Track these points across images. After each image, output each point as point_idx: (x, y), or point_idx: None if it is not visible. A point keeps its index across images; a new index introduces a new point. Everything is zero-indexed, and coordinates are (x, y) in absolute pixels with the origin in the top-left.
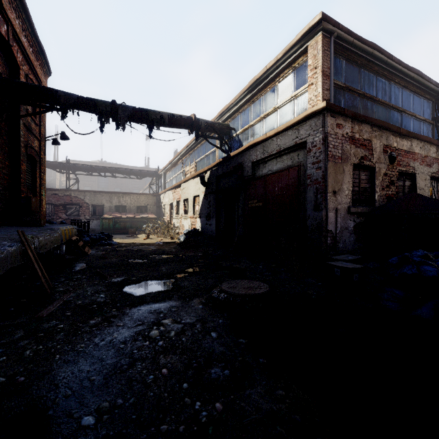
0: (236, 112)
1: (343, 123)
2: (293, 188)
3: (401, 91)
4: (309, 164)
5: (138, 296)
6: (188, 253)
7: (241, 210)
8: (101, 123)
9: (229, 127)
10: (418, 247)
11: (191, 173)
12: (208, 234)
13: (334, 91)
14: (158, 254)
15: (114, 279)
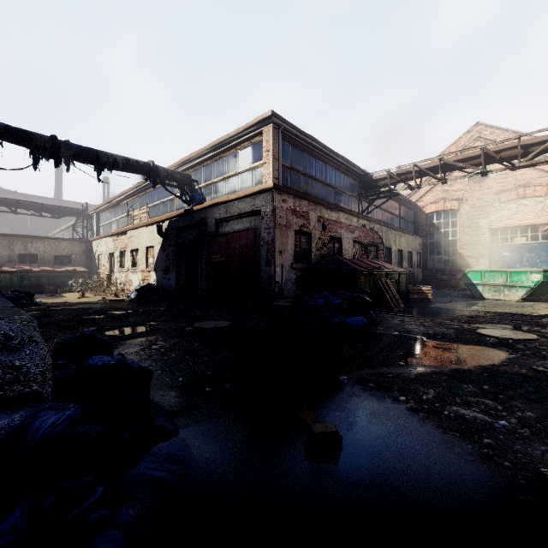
0: (199, 164)
1: (288, 199)
2: (251, 247)
3: (335, 172)
4: (263, 229)
5: (125, 335)
6: (149, 308)
7: (205, 264)
8: (34, 159)
9: (191, 179)
10: (333, 292)
11: (141, 219)
12: (167, 289)
13: (283, 170)
14: (113, 310)
15: (86, 329)
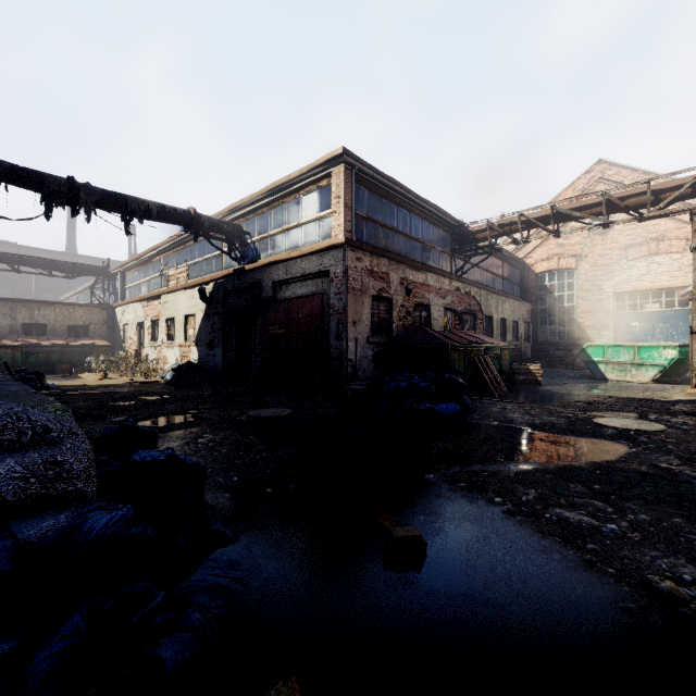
0: (252, 212)
1: (363, 257)
2: (317, 316)
3: (421, 222)
4: (332, 294)
5: (163, 426)
6: (190, 392)
7: (259, 338)
8: (46, 206)
9: (242, 230)
10: (419, 373)
11: (178, 280)
12: (211, 368)
13: (357, 221)
14: (145, 395)
15: (114, 419)
